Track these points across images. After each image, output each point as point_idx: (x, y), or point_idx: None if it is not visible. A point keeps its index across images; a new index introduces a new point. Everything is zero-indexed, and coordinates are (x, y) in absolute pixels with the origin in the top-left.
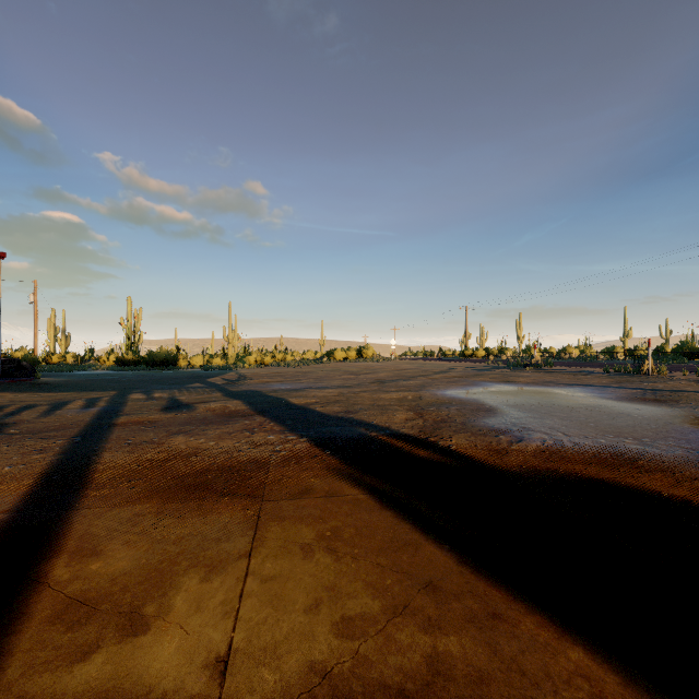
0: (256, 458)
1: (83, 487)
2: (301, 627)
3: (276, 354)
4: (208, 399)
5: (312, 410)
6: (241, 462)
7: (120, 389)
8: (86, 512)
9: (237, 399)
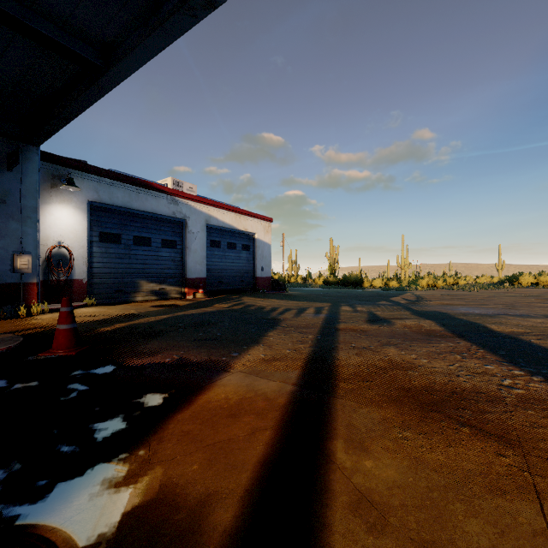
0: (480, 388)
1: (333, 377)
2: None
3: (447, 278)
4: (399, 316)
5: (526, 341)
6: (465, 389)
7: (332, 302)
8: (342, 402)
9: (427, 318)
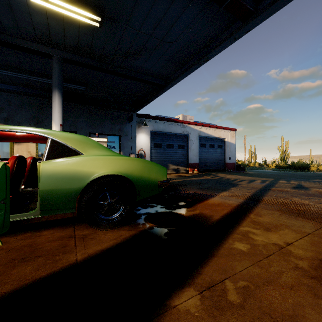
0: None
1: (258, 203)
2: (319, 251)
3: None
4: (319, 187)
5: None
6: None
7: (275, 178)
8: (258, 209)
9: None
